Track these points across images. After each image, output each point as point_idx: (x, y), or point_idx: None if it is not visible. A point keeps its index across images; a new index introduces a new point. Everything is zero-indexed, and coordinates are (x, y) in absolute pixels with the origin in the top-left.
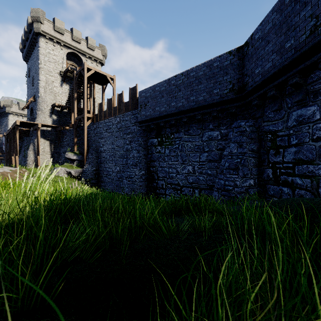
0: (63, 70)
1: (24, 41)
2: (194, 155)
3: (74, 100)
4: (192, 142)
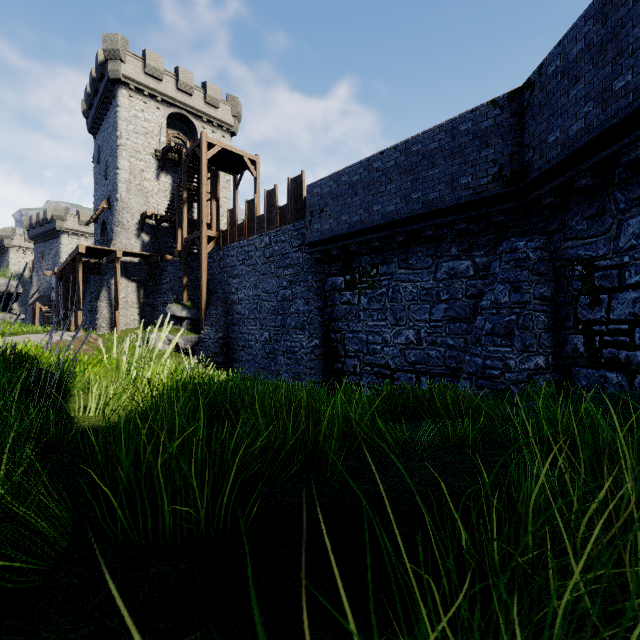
0: (161, 148)
1: (90, 97)
2: (420, 308)
3: (183, 204)
4: (415, 282)
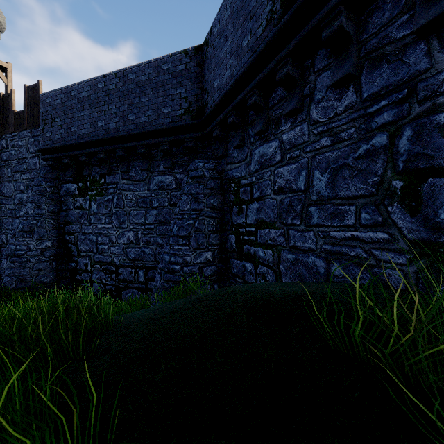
0: None
1: None
2: (138, 213)
3: None
4: (134, 191)
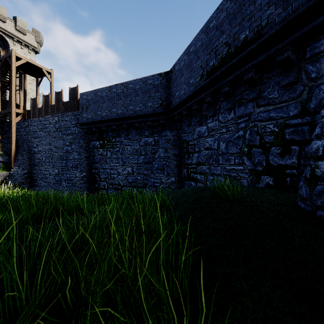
0: None
1: None
2: (133, 157)
3: None
4: (131, 146)
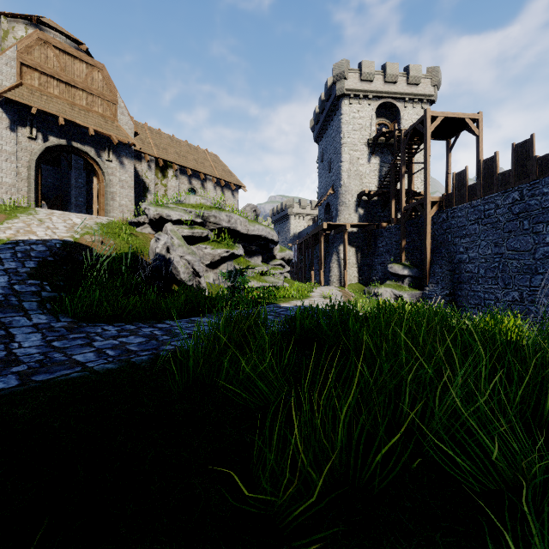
0: (371, 136)
1: (317, 116)
2: None
3: (402, 177)
4: None
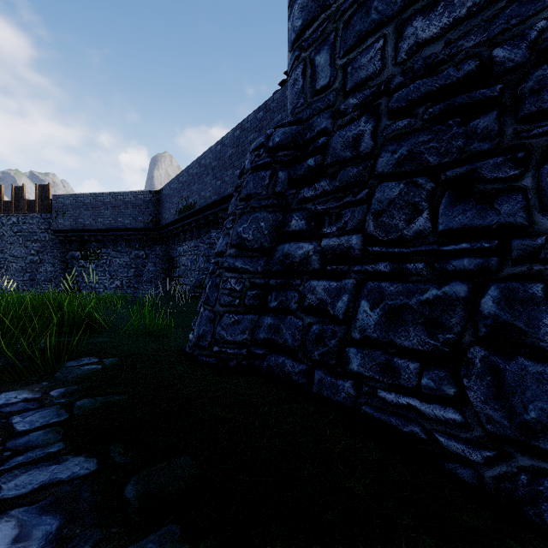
0: None
1: None
2: (123, 270)
3: None
4: (120, 258)
